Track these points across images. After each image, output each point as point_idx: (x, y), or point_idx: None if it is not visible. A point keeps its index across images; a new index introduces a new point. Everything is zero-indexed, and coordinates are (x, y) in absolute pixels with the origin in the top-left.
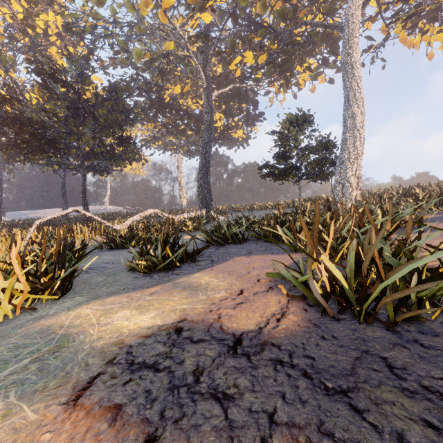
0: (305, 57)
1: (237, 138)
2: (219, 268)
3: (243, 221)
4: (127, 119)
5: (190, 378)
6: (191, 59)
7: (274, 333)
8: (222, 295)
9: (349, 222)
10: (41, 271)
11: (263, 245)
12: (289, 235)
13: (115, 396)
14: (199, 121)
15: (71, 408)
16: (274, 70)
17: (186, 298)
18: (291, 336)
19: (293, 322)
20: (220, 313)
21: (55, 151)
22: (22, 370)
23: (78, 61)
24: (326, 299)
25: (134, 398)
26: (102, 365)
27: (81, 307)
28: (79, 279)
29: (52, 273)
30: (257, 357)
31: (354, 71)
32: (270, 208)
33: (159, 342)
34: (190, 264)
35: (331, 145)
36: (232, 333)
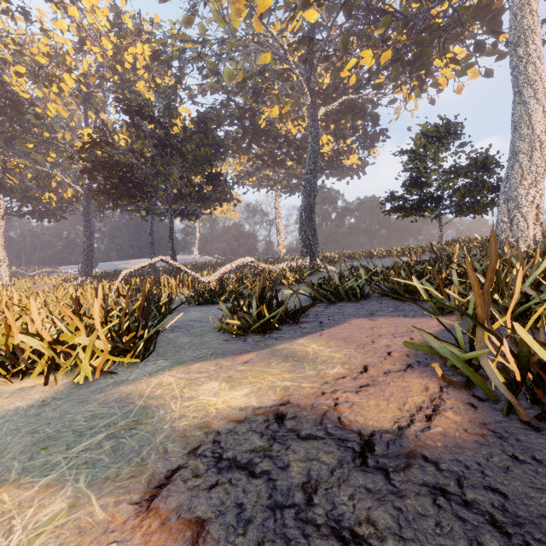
0: (448, 45)
1: (349, 165)
2: (331, 334)
3: (362, 271)
4: (217, 153)
5: (299, 495)
6: (291, 72)
7: (425, 439)
8: (338, 371)
9: (534, 272)
10: (124, 328)
11: (390, 304)
12: (431, 291)
13: (198, 505)
14: (301, 148)
15: (144, 512)
16: (402, 70)
17: (288, 372)
18: (454, 447)
19: (455, 423)
20: (337, 398)
21: (142, 195)
22: (96, 447)
23: (165, 92)
24: (512, 392)
25: (221, 513)
26: (183, 455)
27: (163, 373)
28: (164, 339)
29: (135, 330)
30: (400, 476)
31: (530, 51)
32: (396, 255)
33: (254, 431)
34: (292, 326)
35: (491, 162)
36: (356, 430)
